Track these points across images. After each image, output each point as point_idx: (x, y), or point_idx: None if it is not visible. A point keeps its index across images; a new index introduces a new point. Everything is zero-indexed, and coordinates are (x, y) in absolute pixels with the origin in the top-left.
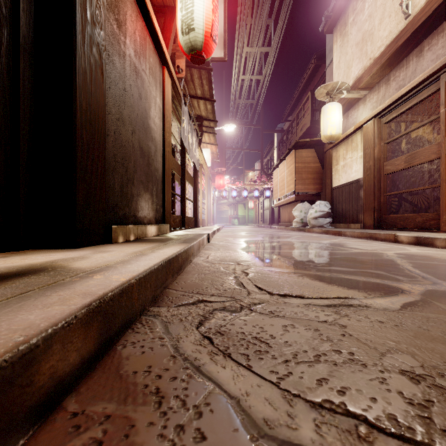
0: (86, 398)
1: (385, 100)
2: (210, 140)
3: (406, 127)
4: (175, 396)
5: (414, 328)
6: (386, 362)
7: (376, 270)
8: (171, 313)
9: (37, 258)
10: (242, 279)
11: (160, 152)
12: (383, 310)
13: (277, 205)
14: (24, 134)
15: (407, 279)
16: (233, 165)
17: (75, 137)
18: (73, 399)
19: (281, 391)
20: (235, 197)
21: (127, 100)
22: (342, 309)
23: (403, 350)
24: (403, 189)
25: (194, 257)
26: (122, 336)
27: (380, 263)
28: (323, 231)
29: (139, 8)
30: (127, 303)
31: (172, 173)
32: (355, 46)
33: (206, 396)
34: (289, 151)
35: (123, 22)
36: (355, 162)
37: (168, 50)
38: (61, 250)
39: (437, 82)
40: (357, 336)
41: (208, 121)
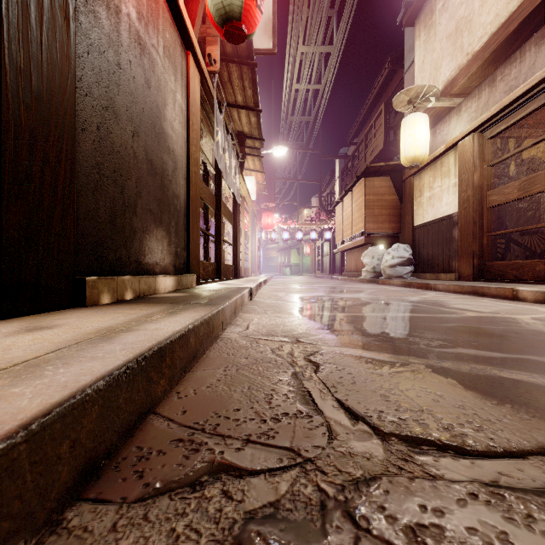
0: None
1: (488, 108)
2: (255, 166)
3: (516, 144)
4: None
5: None
6: None
7: (542, 355)
8: (115, 543)
9: None
10: (308, 382)
11: (182, 171)
12: None
13: (340, 249)
14: None
15: None
16: (284, 201)
17: None
18: None
19: None
20: (286, 240)
21: (124, 83)
22: None
23: None
24: (512, 228)
25: (226, 327)
26: None
27: (533, 340)
28: (404, 283)
29: None
30: None
31: (205, 207)
32: (445, 39)
33: None
34: (357, 180)
35: None
36: (445, 191)
37: (195, 29)
38: None
39: None
40: None
41: (251, 140)
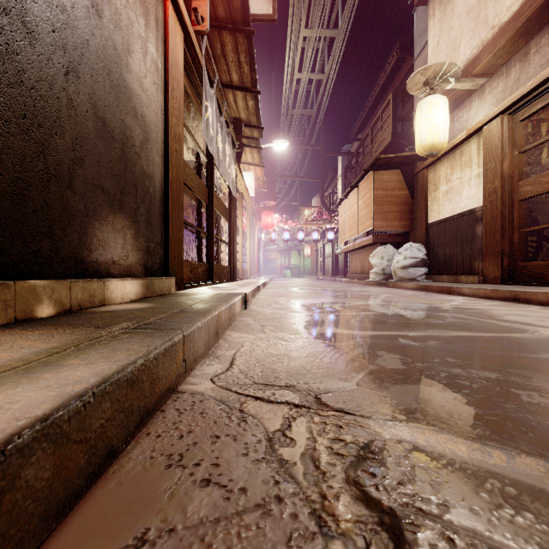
0: None
1: (519, 86)
2: (254, 159)
3: None
4: None
5: None
6: None
7: None
8: None
9: None
10: None
11: (158, 146)
12: None
13: (344, 250)
14: None
15: None
16: (284, 200)
17: None
18: None
19: None
20: (287, 240)
21: None
22: None
23: None
24: (545, 224)
25: (195, 363)
26: None
27: None
28: (420, 287)
29: None
30: None
31: (198, 202)
32: (465, 14)
33: None
34: (364, 174)
35: None
36: (466, 184)
37: None
38: None
39: None
40: None
41: (249, 128)
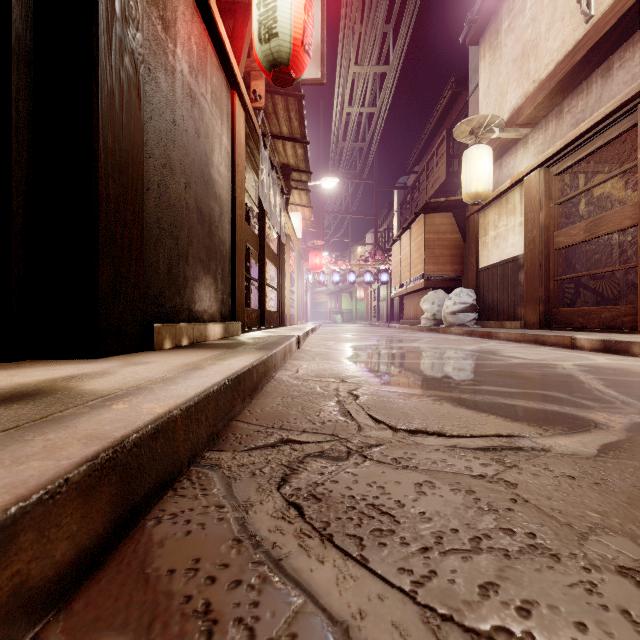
0: (81, 625)
1: (555, 142)
2: (302, 200)
3: (586, 180)
4: (237, 620)
5: (627, 488)
6: (591, 552)
7: (551, 390)
8: (237, 461)
9: (34, 373)
10: (348, 406)
11: (228, 216)
12: (571, 456)
13: (397, 294)
14: (19, 185)
15: (599, 404)
16: (334, 237)
17: (96, 190)
18: (59, 626)
19: (420, 610)
20: (337, 283)
21: (178, 138)
22: (507, 455)
23: (616, 529)
24: (582, 271)
25: (277, 371)
26: (157, 502)
27: (555, 380)
28: (466, 332)
29: (196, 2)
30: (165, 449)
31: (246, 247)
32: (511, 63)
33: (291, 619)
34: (416, 216)
35: (172, 22)
36: (511, 231)
37: (240, 67)
38: (75, 361)
39: (634, 114)
40: (536, 503)
41: (298, 173)
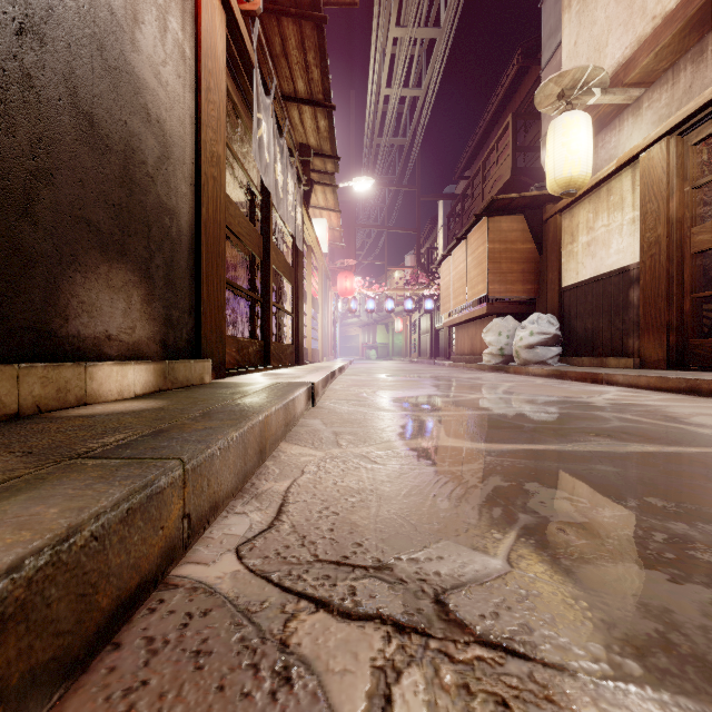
0: None
1: (691, 97)
2: (327, 201)
3: None
4: None
5: None
6: None
7: None
8: None
9: None
10: None
11: (185, 169)
12: None
13: (448, 323)
14: None
15: None
16: (367, 259)
17: None
18: None
19: None
20: (372, 311)
21: None
22: None
23: None
24: None
25: (215, 513)
26: None
27: None
28: (552, 373)
29: None
30: None
31: (251, 258)
32: (614, 2)
33: None
34: (475, 221)
35: None
36: (616, 232)
37: None
38: None
39: None
40: None
41: (321, 159)
